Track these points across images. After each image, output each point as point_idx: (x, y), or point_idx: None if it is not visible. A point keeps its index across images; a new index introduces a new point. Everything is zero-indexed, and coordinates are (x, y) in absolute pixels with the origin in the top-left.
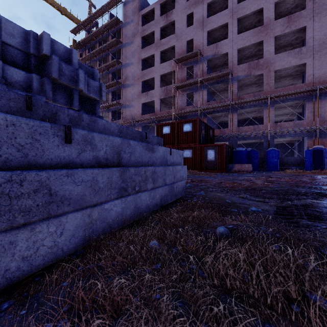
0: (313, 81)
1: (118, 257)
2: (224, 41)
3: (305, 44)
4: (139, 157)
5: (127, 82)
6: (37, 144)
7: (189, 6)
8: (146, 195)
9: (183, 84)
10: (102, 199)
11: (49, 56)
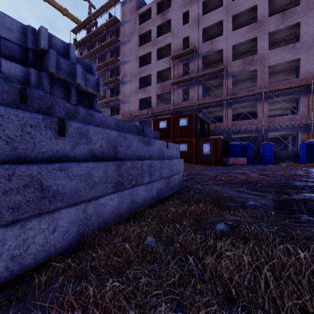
0: (307, 76)
1: (112, 257)
2: (218, 38)
3: (299, 40)
4: (136, 151)
5: (125, 78)
6: (28, 136)
7: (185, 5)
8: (142, 189)
9: (179, 80)
10: (97, 193)
11: (46, 51)
